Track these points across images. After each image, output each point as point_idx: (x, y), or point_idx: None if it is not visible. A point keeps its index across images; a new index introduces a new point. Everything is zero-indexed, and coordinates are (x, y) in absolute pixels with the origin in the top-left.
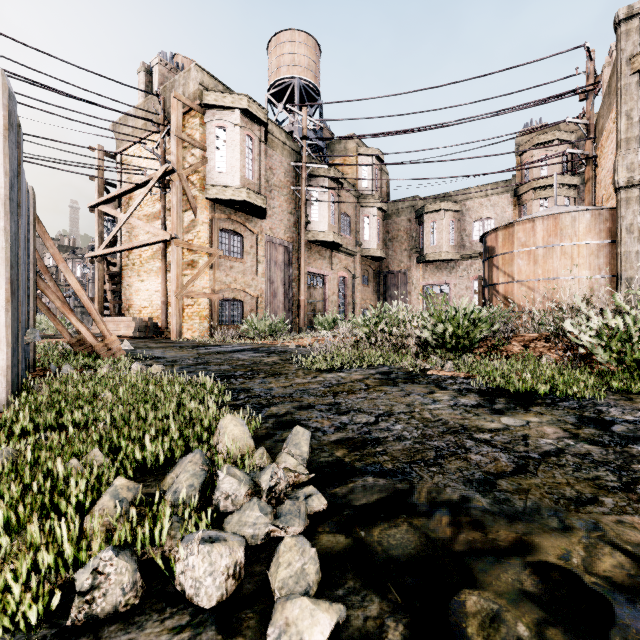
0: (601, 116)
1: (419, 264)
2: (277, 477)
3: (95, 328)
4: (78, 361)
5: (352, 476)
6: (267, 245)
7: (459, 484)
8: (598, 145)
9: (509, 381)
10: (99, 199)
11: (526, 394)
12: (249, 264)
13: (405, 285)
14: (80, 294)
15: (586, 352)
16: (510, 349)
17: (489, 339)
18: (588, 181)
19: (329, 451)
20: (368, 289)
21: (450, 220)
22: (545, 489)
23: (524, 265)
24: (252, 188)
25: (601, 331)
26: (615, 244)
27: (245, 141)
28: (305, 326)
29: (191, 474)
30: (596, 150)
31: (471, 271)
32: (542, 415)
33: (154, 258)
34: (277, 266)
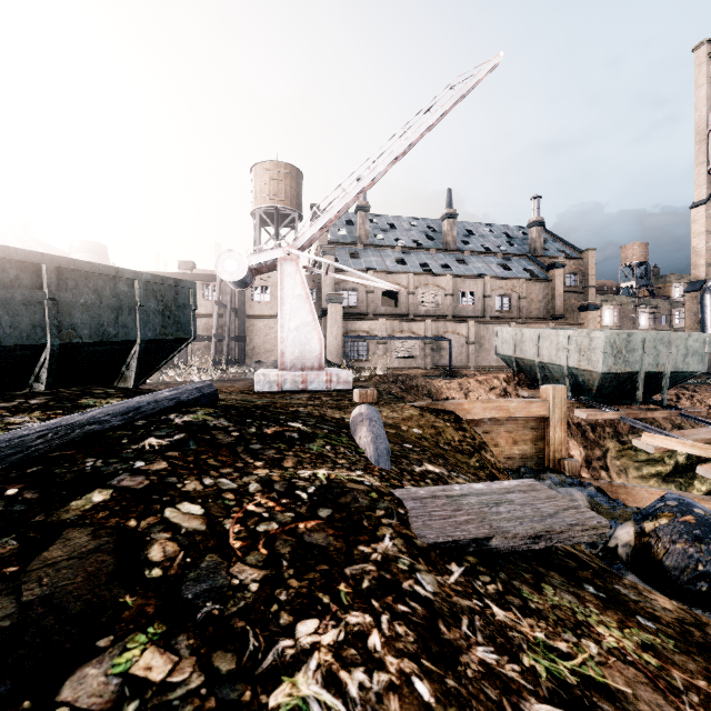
0: None
1: None
2: None
3: None
4: None
5: None
6: None
7: None
8: None
9: None
10: None
11: None
12: None
13: None
14: None
15: None
16: None
17: None
18: None
19: None
20: None
21: None
22: None
23: None
24: (616, 324)
25: None
26: None
27: (614, 312)
28: None
29: None
30: None
31: None
32: None
33: None
34: None
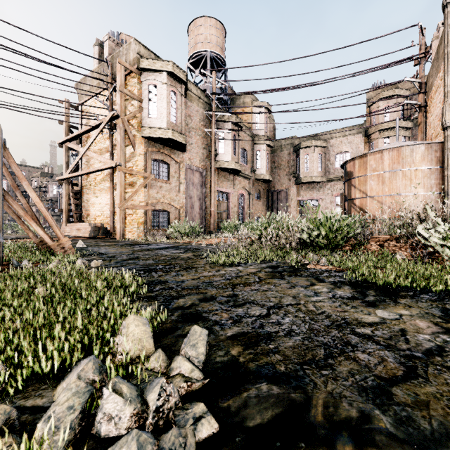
0: (431, 76)
1: (296, 185)
2: (165, 394)
3: (62, 231)
4: (36, 257)
5: (246, 382)
6: (187, 171)
7: (354, 394)
8: (428, 97)
9: (374, 275)
10: (65, 138)
11: (390, 286)
12: (174, 184)
13: (286, 200)
14: (39, 205)
15: (433, 251)
16: (369, 248)
17: (352, 240)
18: (420, 124)
19: (225, 348)
20: (260, 203)
21: (319, 153)
22: (445, 402)
23: (375, 185)
24: (176, 129)
25: (444, 234)
26: (443, 169)
27: (170, 95)
28: (214, 229)
29: (73, 392)
30: (426, 101)
31: (334, 190)
32: (410, 307)
33: (105, 180)
34: (194, 186)
